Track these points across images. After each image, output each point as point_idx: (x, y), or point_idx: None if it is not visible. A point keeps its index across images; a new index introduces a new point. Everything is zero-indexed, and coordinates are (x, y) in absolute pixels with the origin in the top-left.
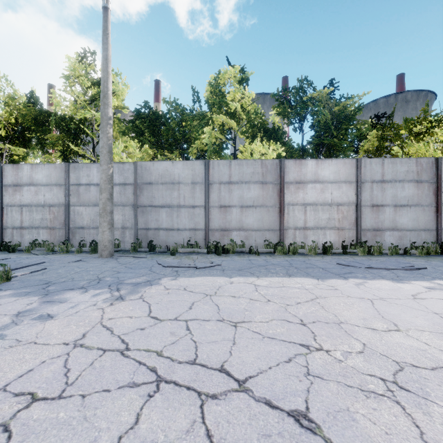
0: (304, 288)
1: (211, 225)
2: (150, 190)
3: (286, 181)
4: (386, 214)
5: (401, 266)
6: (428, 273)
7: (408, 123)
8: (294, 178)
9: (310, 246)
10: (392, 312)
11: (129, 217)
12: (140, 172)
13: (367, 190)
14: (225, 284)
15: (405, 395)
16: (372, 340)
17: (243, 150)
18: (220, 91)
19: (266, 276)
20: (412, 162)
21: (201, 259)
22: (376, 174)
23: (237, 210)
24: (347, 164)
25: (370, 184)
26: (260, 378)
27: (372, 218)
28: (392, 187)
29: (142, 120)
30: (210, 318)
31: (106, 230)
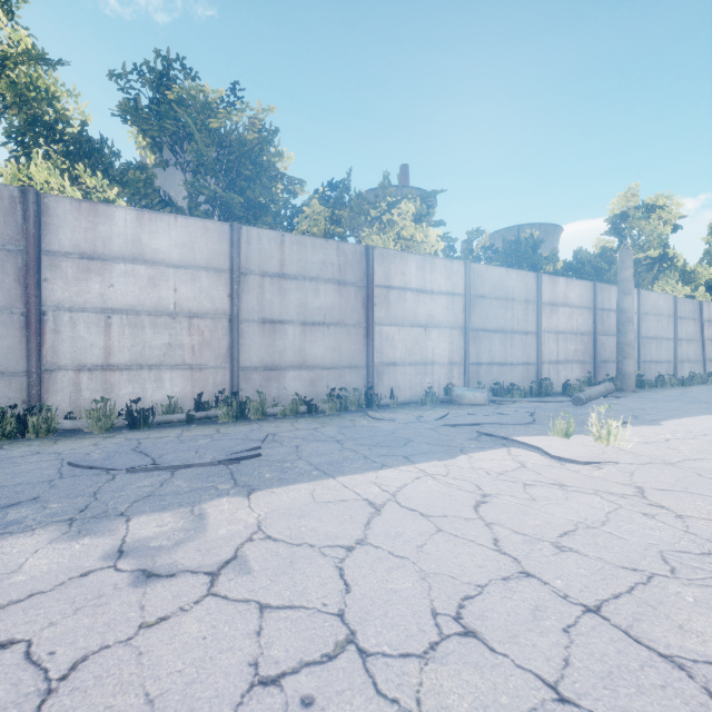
0: None
1: None
2: None
3: (52, 249)
4: (289, 338)
5: (235, 450)
6: (251, 469)
7: (362, 200)
8: (76, 244)
9: (98, 412)
10: None
11: None
12: None
13: (253, 289)
14: None
15: None
16: None
17: (7, 174)
18: None
19: None
20: (332, 247)
21: None
22: (271, 260)
23: None
24: (212, 232)
25: (259, 279)
26: None
27: (263, 345)
28: (298, 288)
29: None
30: None
31: None
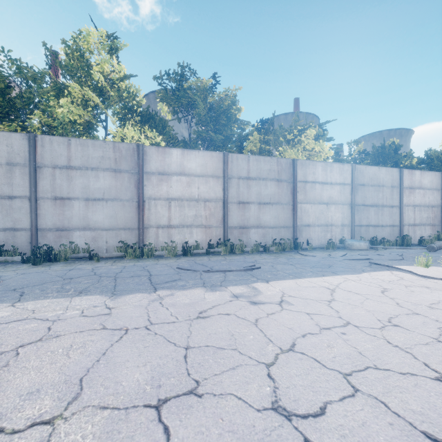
0: (56, 318)
1: (41, 224)
2: None
3: (147, 171)
4: (251, 211)
5: (244, 266)
6: (259, 274)
7: (282, 129)
8: (156, 168)
9: (169, 247)
10: (119, 358)
11: None
12: None
13: (234, 186)
14: None
15: None
16: None
17: (114, 134)
18: (83, 57)
19: (35, 299)
20: (274, 161)
21: None
22: (243, 170)
23: (80, 204)
24: (215, 157)
25: (237, 180)
26: None
27: (239, 215)
28: (256, 184)
29: None
30: None
31: None
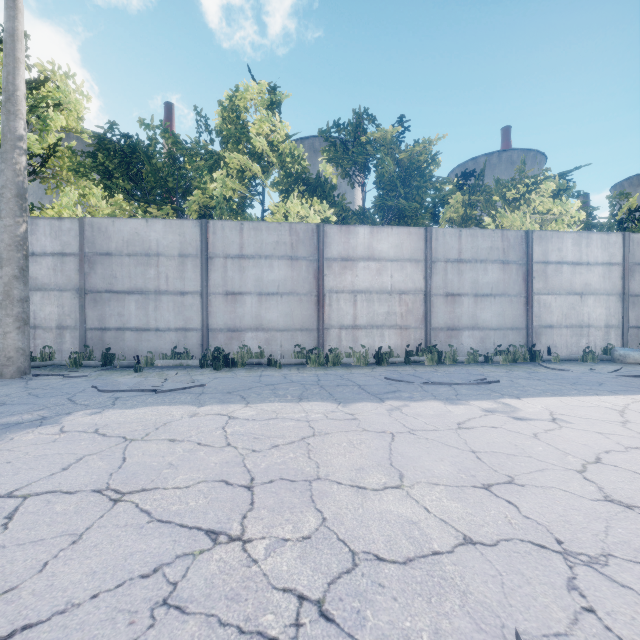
0: (307, 419)
1: (212, 323)
2: (108, 264)
3: (328, 257)
4: (464, 306)
5: (471, 379)
6: (499, 389)
7: (500, 185)
8: (339, 252)
9: (359, 353)
10: (410, 454)
11: (70, 310)
12: (89, 235)
13: (439, 272)
14: (181, 417)
15: (317, 633)
16: (344, 509)
17: (274, 210)
18: (239, 118)
19: (262, 401)
20: (497, 235)
21: (178, 377)
22: (452, 250)
23: (252, 300)
24: (413, 235)
25: (444, 264)
26: (45, 629)
27: (446, 312)
28: (471, 269)
29: (111, 153)
30: (81, 488)
31: (11, 330)
